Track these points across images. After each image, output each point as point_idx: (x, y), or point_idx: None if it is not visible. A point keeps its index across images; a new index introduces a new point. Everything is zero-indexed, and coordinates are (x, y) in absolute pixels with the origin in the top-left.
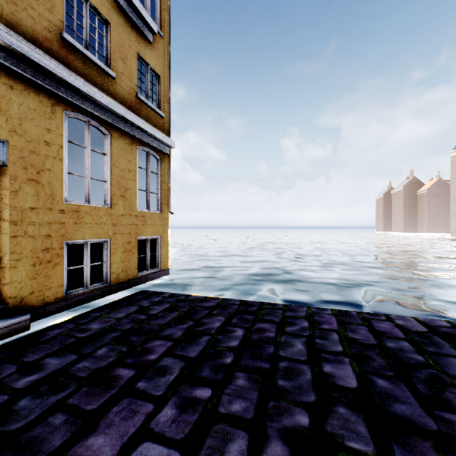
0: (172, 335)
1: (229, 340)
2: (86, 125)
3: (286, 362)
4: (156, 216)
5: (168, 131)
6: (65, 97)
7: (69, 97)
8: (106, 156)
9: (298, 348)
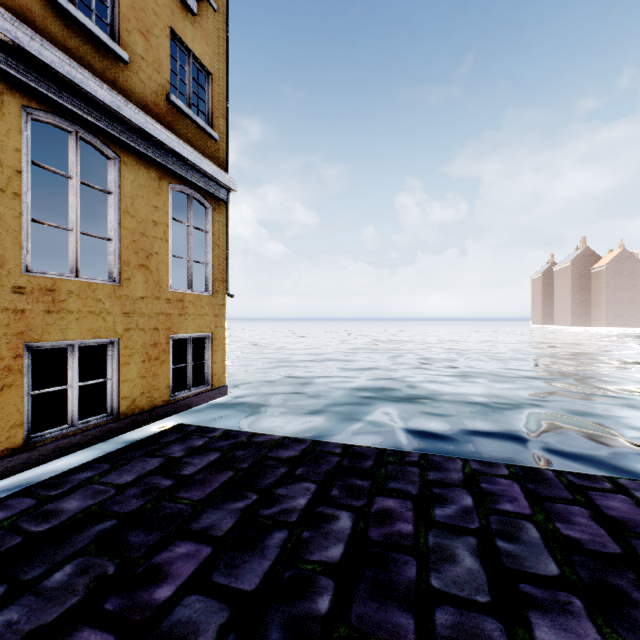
0: (214, 530)
1: (325, 542)
2: (71, 139)
3: (447, 610)
4: (204, 300)
5: (225, 164)
6: (25, 80)
7: (33, 82)
8: (111, 196)
9: (467, 565)
